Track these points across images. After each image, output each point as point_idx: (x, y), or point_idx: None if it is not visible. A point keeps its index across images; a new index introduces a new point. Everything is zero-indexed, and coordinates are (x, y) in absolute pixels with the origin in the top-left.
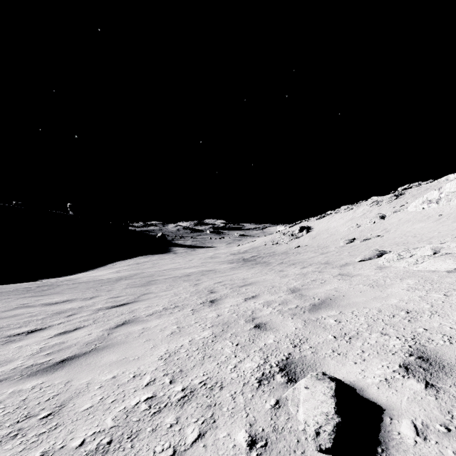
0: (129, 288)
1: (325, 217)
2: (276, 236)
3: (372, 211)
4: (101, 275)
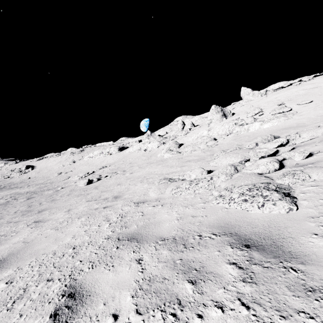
0: None
1: (43, 159)
2: (3, 172)
3: (71, 158)
4: None
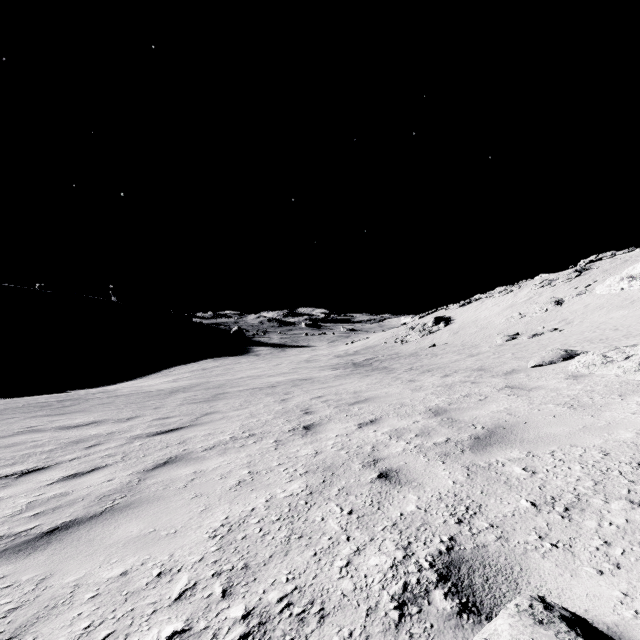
0: (186, 404)
1: (471, 304)
2: (399, 330)
3: (543, 295)
4: (150, 385)
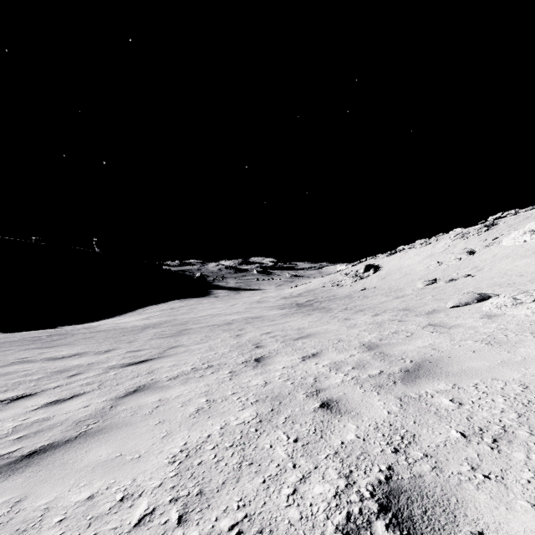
0: (155, 339)
1: (396, 254)
2: (336, 276)
3: (457, 246)
4: (126, 322)
